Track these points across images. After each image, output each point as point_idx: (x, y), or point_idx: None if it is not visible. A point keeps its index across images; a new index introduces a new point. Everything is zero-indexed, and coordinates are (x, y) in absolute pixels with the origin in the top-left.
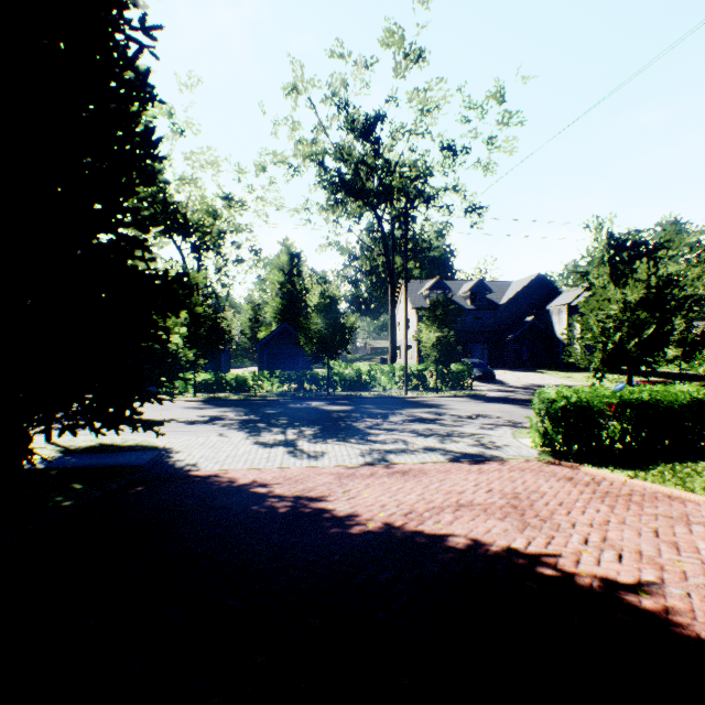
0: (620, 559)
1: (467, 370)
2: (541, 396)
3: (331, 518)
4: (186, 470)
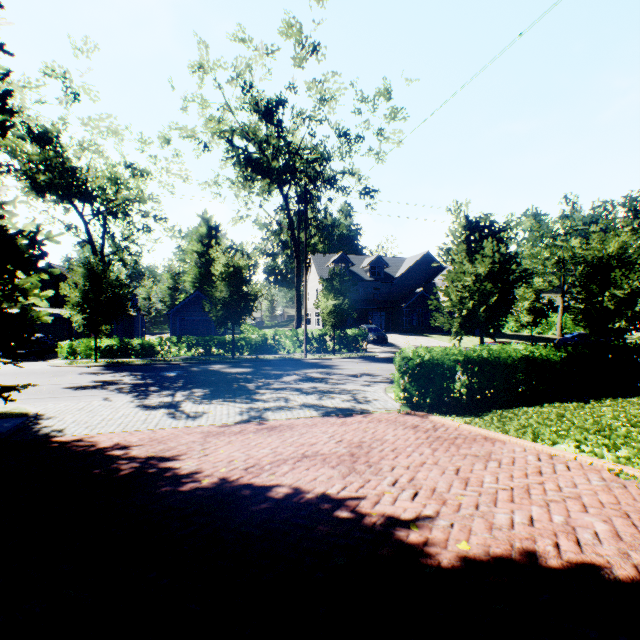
0: (415, 496)
1: (362, 334)
2: (401, 355)
3: (170, 477)
4: (50, 437)
